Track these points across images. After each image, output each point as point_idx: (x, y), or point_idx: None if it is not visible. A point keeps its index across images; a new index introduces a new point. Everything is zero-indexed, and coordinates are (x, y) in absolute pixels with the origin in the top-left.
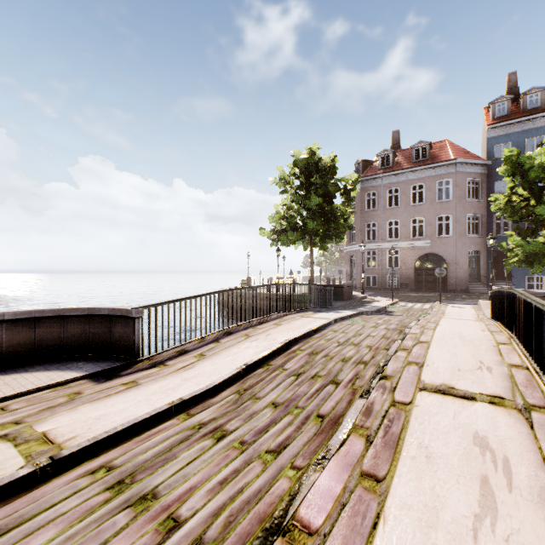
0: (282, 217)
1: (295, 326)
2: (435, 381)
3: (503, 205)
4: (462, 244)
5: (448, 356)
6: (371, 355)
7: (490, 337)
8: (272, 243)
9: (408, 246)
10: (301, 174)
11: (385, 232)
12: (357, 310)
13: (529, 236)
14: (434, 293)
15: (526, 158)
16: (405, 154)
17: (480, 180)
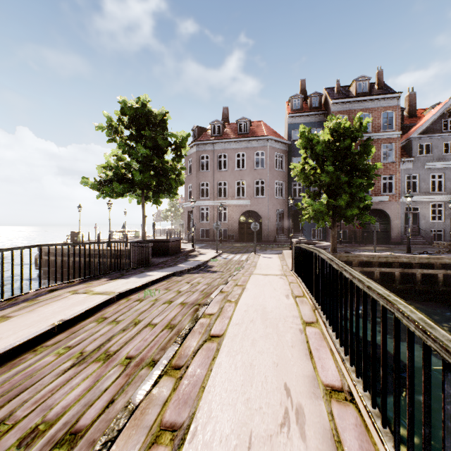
0: (110, 167)
1: (33, 320)
2: None
3: (299, 172)
4: (272, 204)
5: (240, 379)
6: (111, 395)
7: (296, 311)
8: (100, 194)
9: (234, 204)
10: (130, 124)
11: (216, 191)
12: (174, 268)
13: (315, 198)
14: (253, 243)
15: (314, 135)
16: (232, 127)
17: (284, 155)
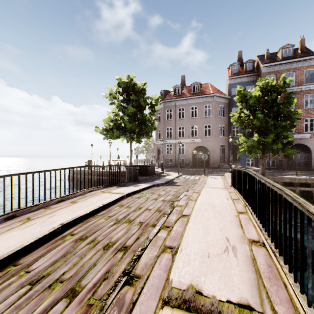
0: (111, 120)
1: (88, 203)
2: (183, 281)
3: (237, 118)
4: (217, 141)
5: (201, 233)
6: (137, 236)
7: (233, 206)
8: (105, 137)
9: (189, 142)
10: (123, 93)
11: (177, 133)
12: (153, 182)
13: (249, 136)
14: (202, 169)
15: (248, 92)
16: (188, 89)
17: (225, 107)
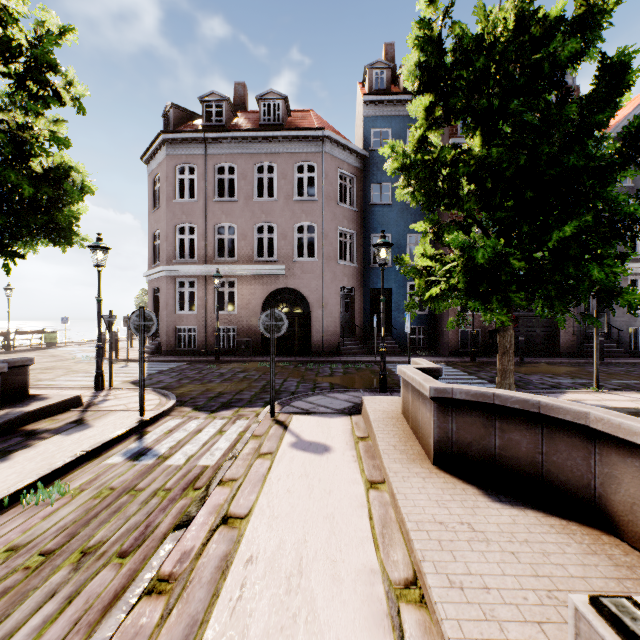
0: None
1: None
2: None
3: (414, 152)
4: (332, 275)
5: None
6: None
7: None
8: None
9: (251, 273)
10: None
11: (212, 244)
12: None
13: None
14: (289, 360)
15: (464, 28)
16: (251, 116)
17: (355, 178)
